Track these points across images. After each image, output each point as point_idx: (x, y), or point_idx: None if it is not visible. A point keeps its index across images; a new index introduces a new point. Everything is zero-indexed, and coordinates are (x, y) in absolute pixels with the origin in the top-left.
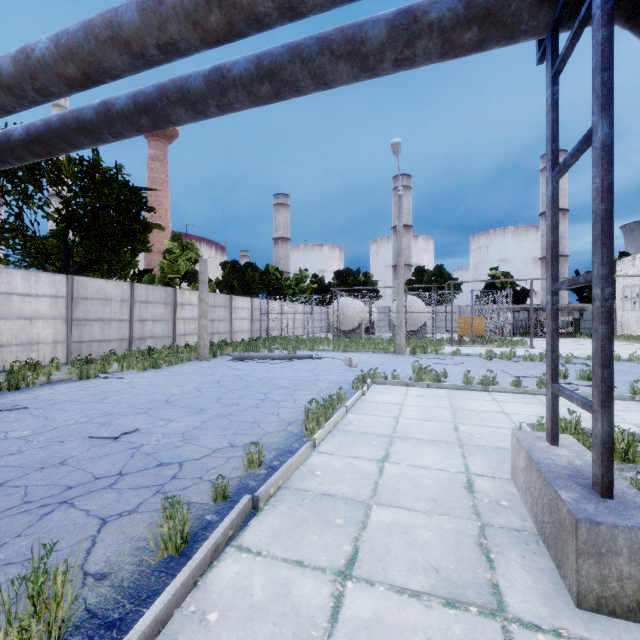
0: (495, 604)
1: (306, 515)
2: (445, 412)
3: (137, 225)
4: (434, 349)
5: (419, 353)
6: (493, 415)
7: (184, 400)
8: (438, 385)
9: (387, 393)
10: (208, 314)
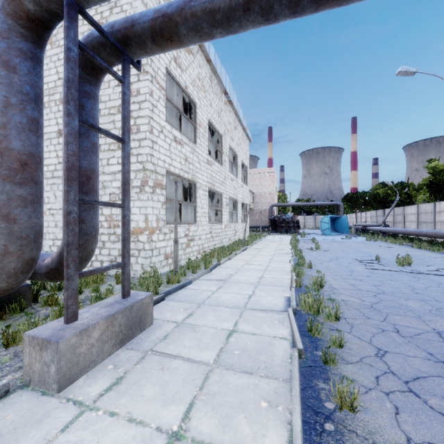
0: (181, 322)
1: (259, 355)
2: None
3: None
4: None
5: None
6: None
7: None
8: None
9: None
10: None
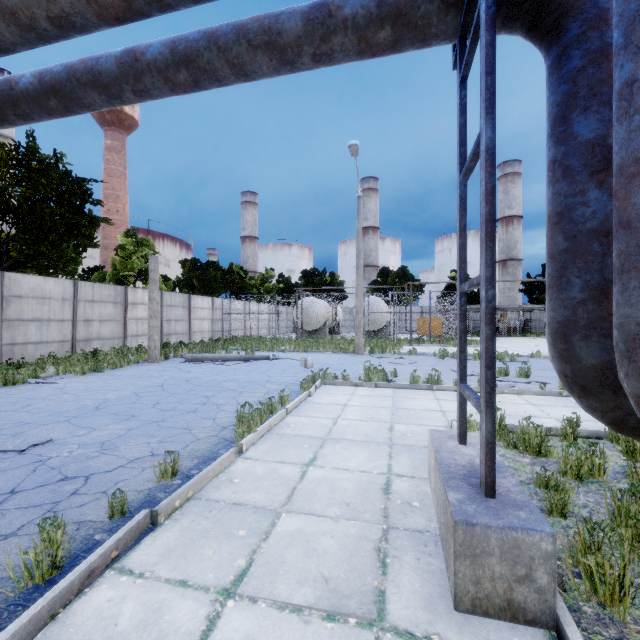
0: (374, 613)
1: (208, 528)
2: (385, 412)
3: (81, 219)
4: (392, 349)
5: (377, 353)
6: (430, 414)
7: (117, 406)
8: (386, 385)
9: (334, 394)
10: (164, 314)
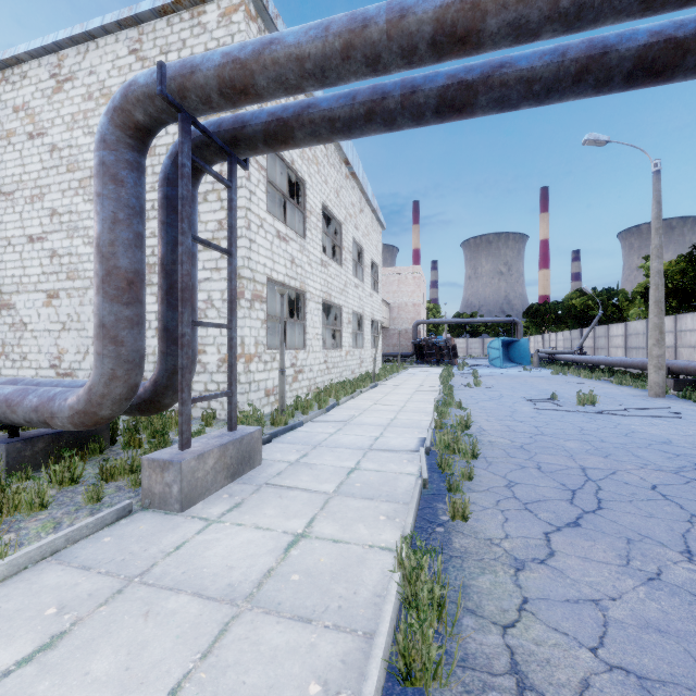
0: (295, 462)
1: (381, 486)
2: None
3: None
4: None
5: None
6: None
7: None
8: None
9: None
10: None
